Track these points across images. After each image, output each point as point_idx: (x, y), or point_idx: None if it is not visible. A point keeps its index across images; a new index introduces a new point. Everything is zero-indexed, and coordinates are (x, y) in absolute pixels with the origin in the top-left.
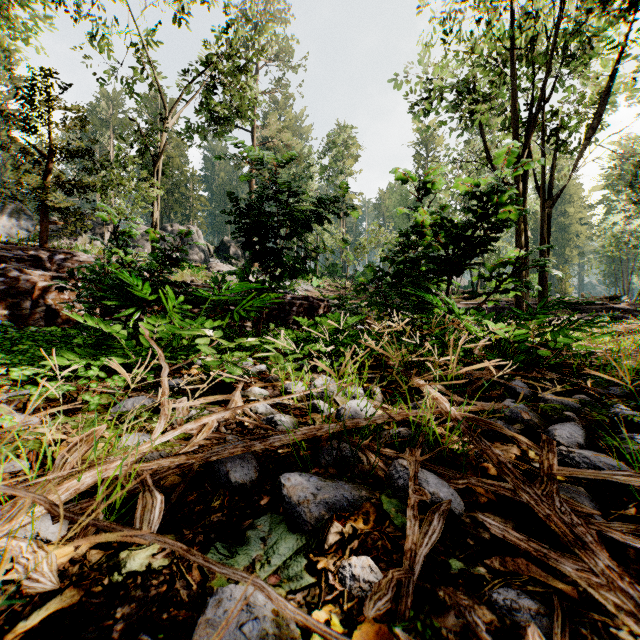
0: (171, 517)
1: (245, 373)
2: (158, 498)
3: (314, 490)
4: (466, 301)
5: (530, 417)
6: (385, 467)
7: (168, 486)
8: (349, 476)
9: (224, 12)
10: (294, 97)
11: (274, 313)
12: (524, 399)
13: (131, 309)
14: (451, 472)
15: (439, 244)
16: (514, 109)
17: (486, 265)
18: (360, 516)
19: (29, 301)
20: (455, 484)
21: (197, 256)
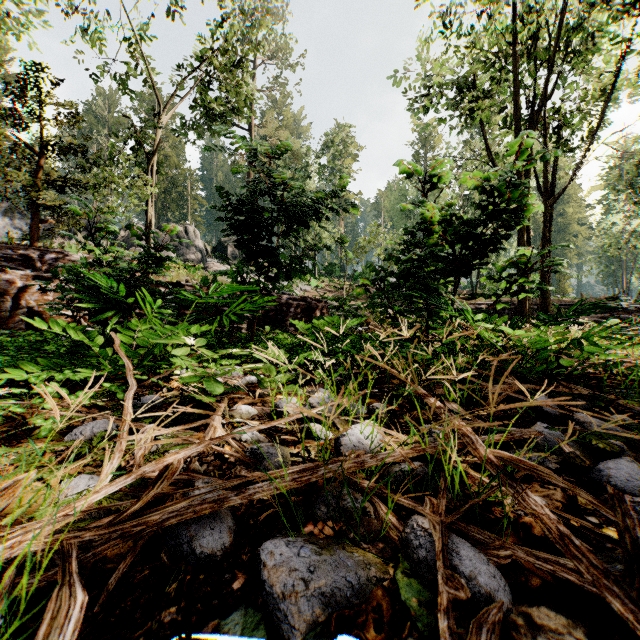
0: (105, 615)
1: (231, 388)
2: (78, 599)
3: (305, 573)
4: (466, 301)
5: (571, 449)
6: (399, 524)
7: (112, 557)
8: (352, 537)
9: (220, 7)
10: (292, 96)
11: (271, 314)
12: (552, 419)
13: (109, 313)
14: (487, 536)
15: (445, 242)
16: (516, 106)
17: (496, 265)
18: (369, 614)
19: (9, 303)
20: (495, 557)
21: (194, 256)
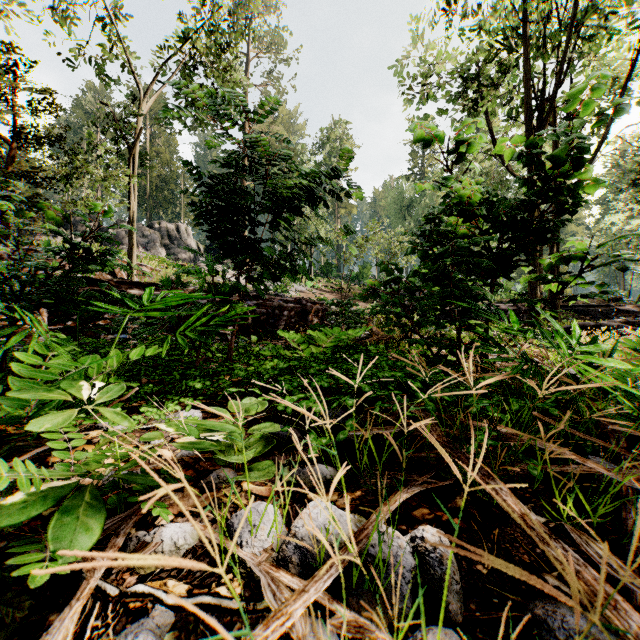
0: None
1: None
2: None
3: None
4: None
5: None
6: None
7: None
8: None
9: None
10: (287, 91)
11: (262, 318)
12: None
13: (4, 331)
14: None
15: (481, 232)
16: (528, 93)
17: (545, 262)
18: None
19: None
20: None
21: (186, 255)
